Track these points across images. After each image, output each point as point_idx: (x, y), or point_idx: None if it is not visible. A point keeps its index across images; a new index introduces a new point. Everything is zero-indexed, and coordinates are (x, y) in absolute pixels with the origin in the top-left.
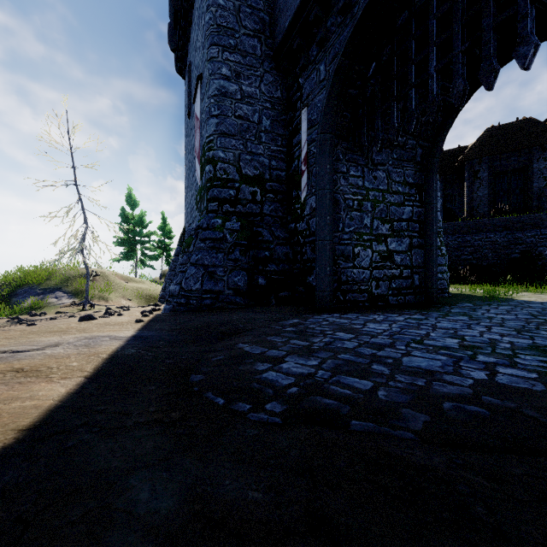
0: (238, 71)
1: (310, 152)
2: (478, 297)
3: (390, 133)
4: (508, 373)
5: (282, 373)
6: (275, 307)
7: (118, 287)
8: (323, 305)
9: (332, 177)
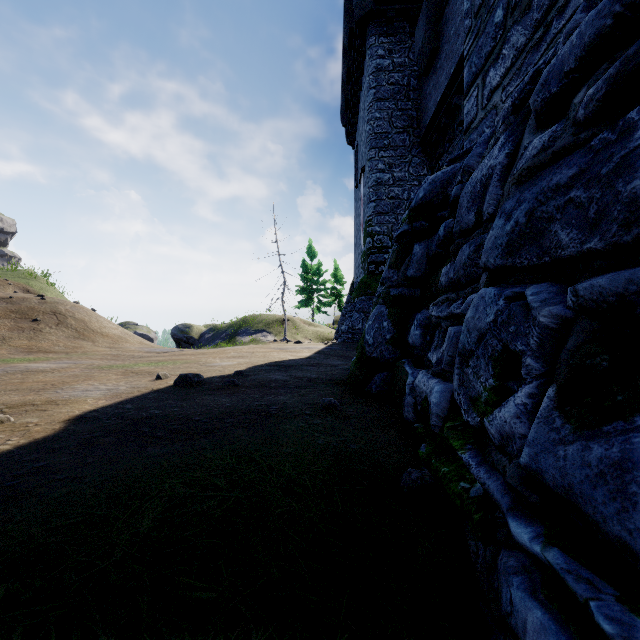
0: (390, 163)
1: None
2: None
3: None
4: None
5: None
6: None
7: (302, 330)
8: None
9: None
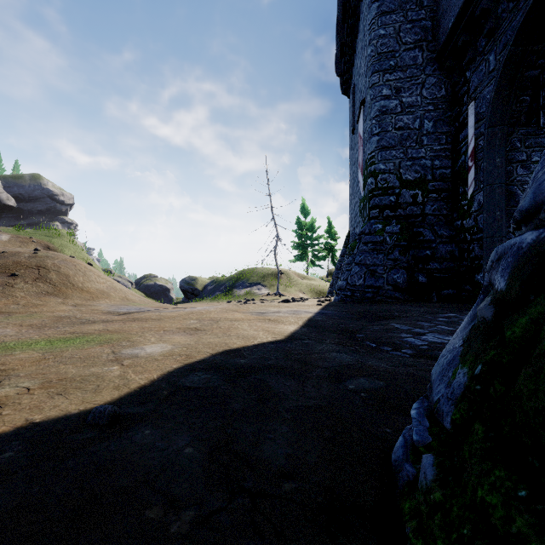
0: (397, 87)
1: (478, 146)
2: None
3: None
4: None
5: (419, 340)
6: (435, 303)
7: (296, 283)
8: None
9: (503, 170)
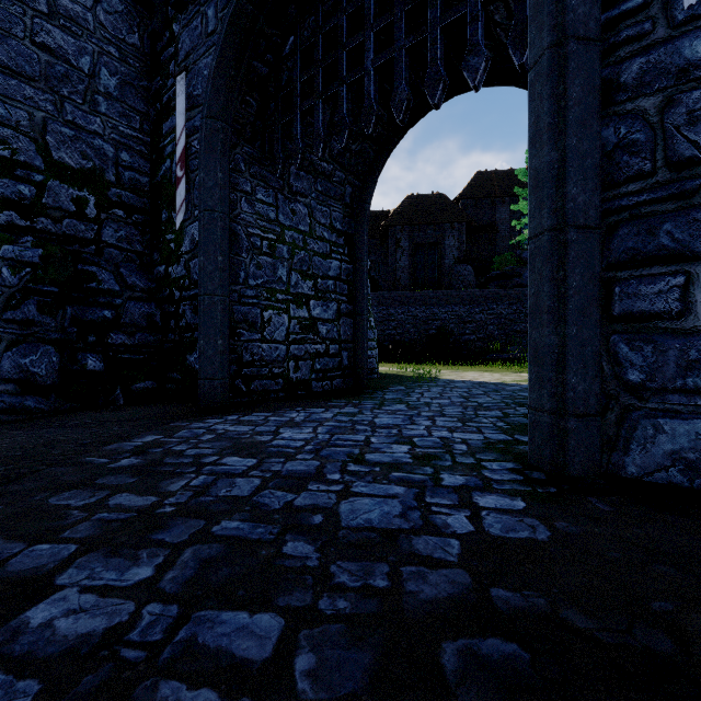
0: None
1: (192, 149)
2: (407, 378)
3: (314, 144)
4: (492, 508)
5: (3, 667)
6: (120, 411)
7: None
8: (212, 402)
9: (227, 194)
